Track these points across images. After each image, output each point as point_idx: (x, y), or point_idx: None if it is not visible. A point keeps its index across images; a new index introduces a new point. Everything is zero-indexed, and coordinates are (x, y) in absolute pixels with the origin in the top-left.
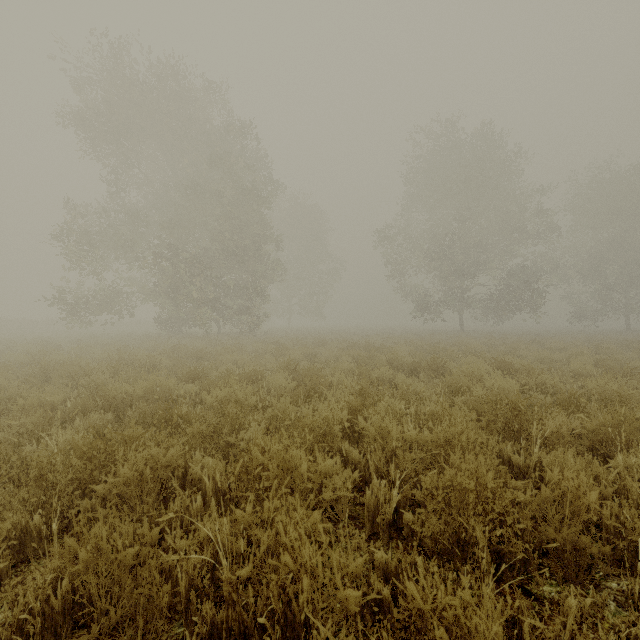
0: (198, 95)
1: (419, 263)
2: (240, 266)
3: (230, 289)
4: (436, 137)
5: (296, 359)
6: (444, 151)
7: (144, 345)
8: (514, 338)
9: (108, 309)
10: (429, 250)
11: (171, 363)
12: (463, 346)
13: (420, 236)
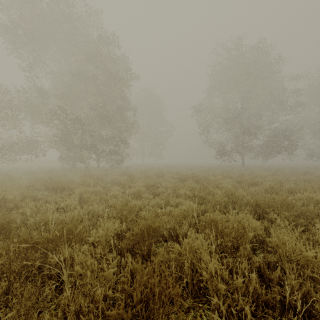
0: (84, 19)
1: (218, 126)
2: (110, 125)
3: (103, 139)
4: (230, 49)
5: (139, 191)
6: (234, 58)
7: (35, 176)
8: (284, 170)
9: (24, 152)
10: (226, 117)
11: (19, 198)
12: (266, 177)
13: (218, 110)
